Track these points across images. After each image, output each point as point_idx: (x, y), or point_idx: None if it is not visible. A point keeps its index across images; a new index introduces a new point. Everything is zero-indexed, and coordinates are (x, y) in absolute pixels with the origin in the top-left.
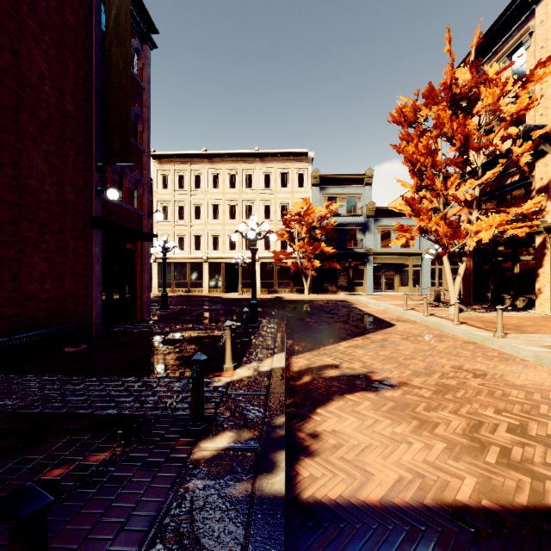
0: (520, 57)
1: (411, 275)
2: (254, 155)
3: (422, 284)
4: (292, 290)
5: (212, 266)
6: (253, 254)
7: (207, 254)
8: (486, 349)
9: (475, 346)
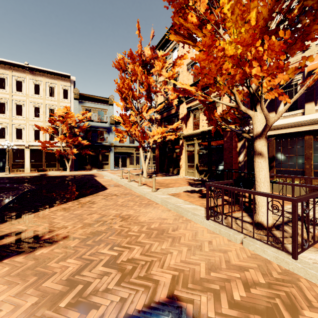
0: (175, 54)
1: (135, 159)
2: (24, 67)
3: (140, 163)
4: (58, 169)
5: None
6: None
7: None
8: (144, 199)
9: (140, 198)
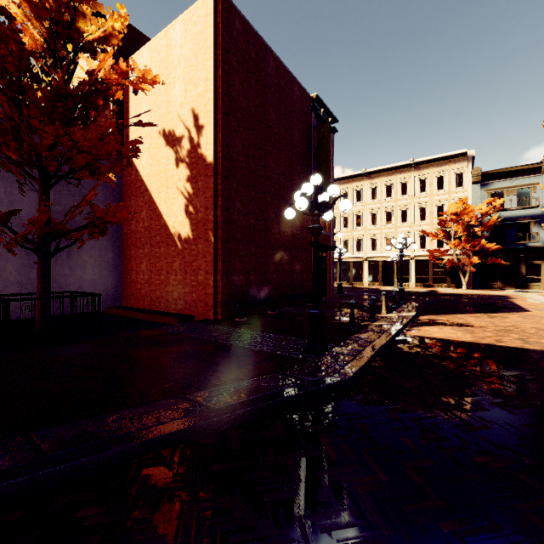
0: None
1: None
2: (409, 165)
3: None
4: (449, 285)
5: (370, 264)
6: (400, 257)
7: (366, 254)
8: None
9: None
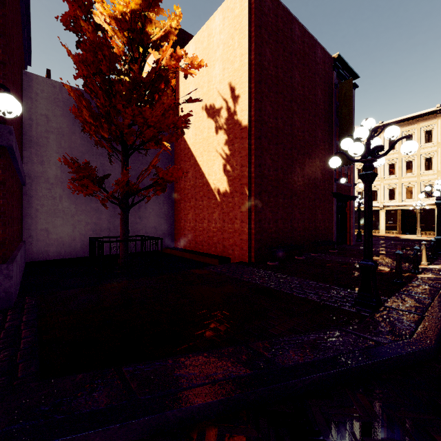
0: None
1: None
2: (434, 112)
3: None
4: None
5: (387, 213)
6: (437, 206)
7: (382, 203)
8: None
9: None
